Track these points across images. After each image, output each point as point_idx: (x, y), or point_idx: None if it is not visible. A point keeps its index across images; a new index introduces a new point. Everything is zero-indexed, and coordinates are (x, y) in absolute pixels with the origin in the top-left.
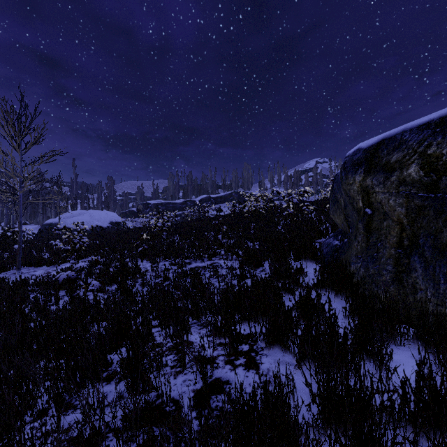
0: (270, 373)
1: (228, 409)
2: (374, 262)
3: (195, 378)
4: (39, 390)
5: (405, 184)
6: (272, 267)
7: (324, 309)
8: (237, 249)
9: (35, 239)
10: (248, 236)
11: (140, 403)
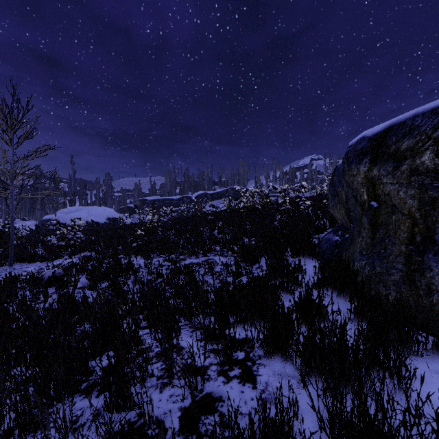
0: (269, 388)
1: (220, 435)
2: (381, 259)
3: (183, 392)
4: (4, 407)
5: (418, 174)
6: (268, 264)
7: (327, 311)
8: (232, 245)
9: (32, 235)
10: (244, 231)
11: (114, 431)
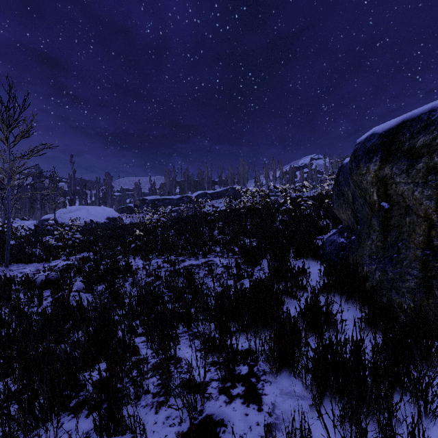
0: (276, 410)
1: None
2: (393, 264)
3: (181, 413)
4: None
5: (436, 172)
6: (271, 267)
7: (335, 320)
8: (233, 246)
9: (31, 235)
10: (244, 232)
11: None
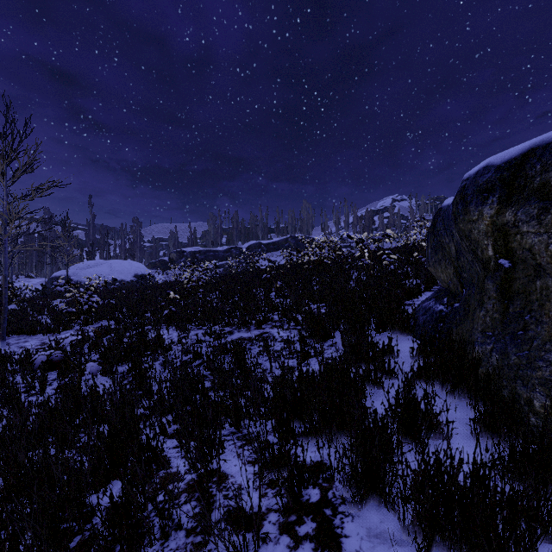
0: None
1: None
2: (518, 345)
3: None
4: None
5: None
6: (347, 343)
7: (439, 421)
8: (295, 314)
9: (37, 297)
10: (310, 295)
11: None
